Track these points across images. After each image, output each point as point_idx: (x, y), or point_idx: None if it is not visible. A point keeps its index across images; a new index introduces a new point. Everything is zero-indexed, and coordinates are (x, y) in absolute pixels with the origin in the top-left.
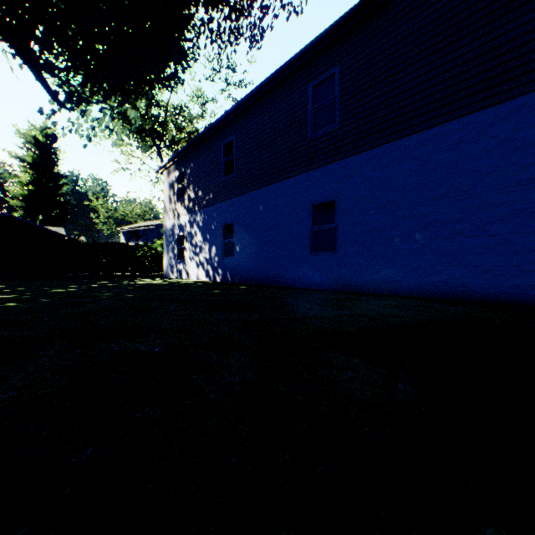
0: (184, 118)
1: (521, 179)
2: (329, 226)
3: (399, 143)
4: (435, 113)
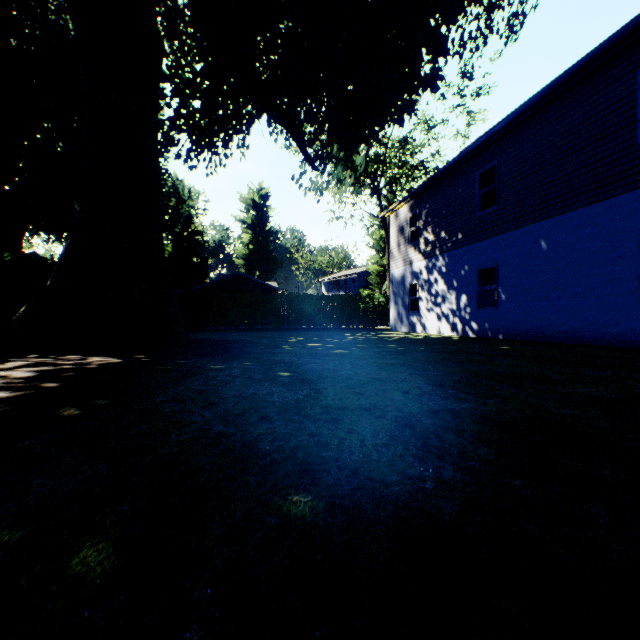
0: (404, 150)
1: None
2: None
3: None
4: None
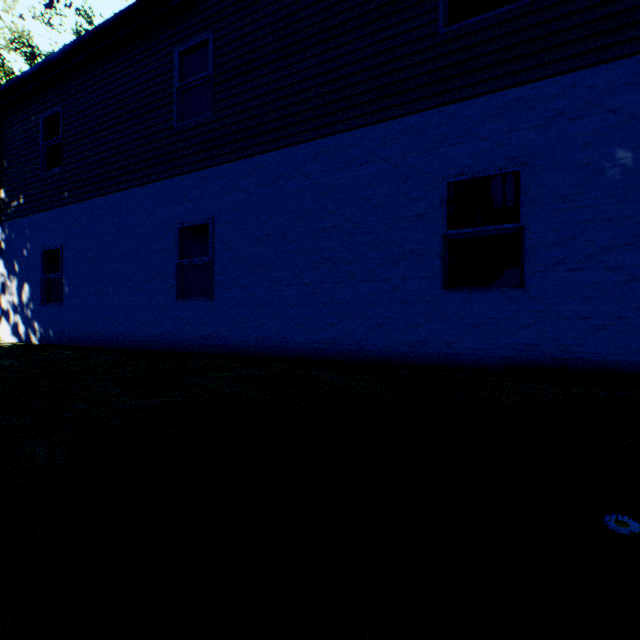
0: None
1: (411, 214)
2: (202, 259)
3: (287, 152)
4: (327, 119)
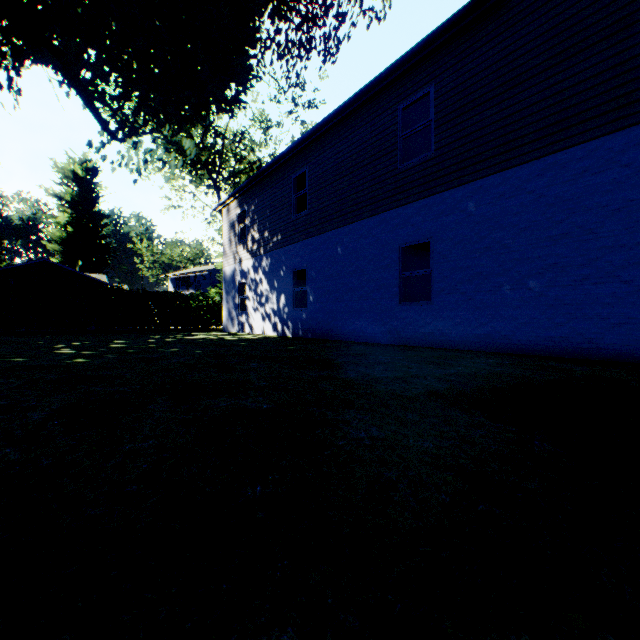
0: (244, 146)
1: None
2: (423, 271)
3: (508, 173)
4: (553, 137)
